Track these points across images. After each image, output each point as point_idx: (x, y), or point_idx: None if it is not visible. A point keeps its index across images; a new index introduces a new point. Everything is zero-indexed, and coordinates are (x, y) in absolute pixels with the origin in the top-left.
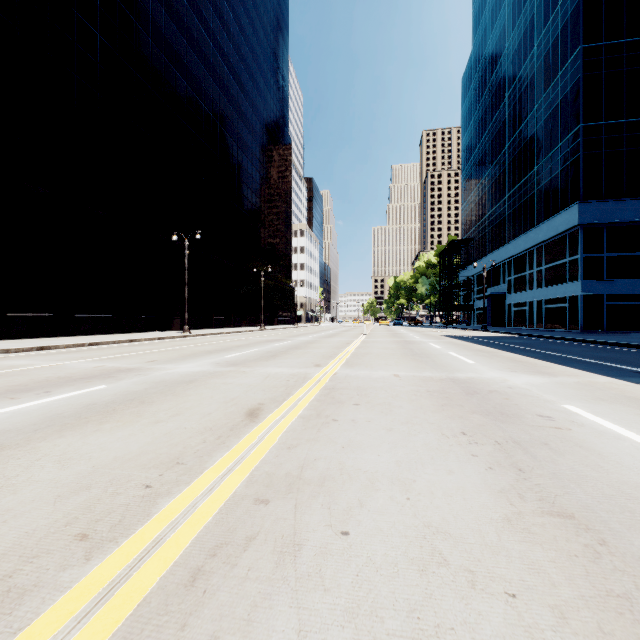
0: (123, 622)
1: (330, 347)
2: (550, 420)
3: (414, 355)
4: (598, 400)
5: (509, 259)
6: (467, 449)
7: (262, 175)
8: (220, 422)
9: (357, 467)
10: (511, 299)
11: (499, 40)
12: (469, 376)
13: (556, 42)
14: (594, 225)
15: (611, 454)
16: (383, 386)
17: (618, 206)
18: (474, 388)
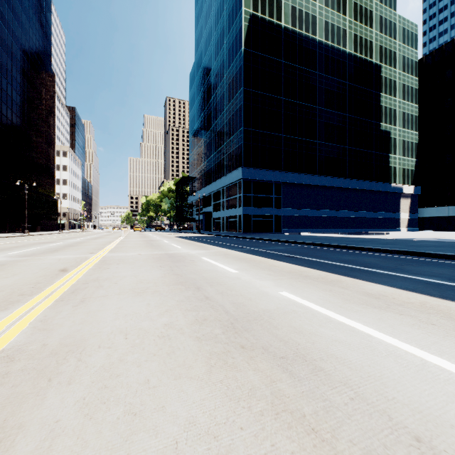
0: (58, 297)
1: (98, 244)
2: (193, 261)
3: (152, 246)
4: (215, 255)
5: (213, 192)
6: (159, 269)
7: (24, 99)
8: (47, 274)
9: (119, 275)
10: (214, 215)
11: (209, 63)
12: (175, 252)
13: (233, 80)
14: (248, 179)
15: (201, 265)
16: (132, 258)
17: (257, 172)
18: (174, 255)
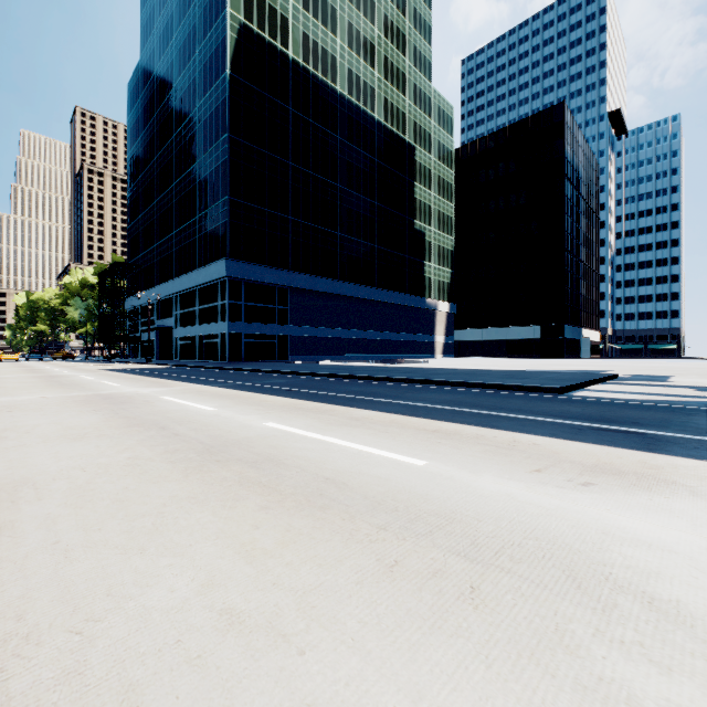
0: None
1: None
2: (148, 401)
3: (62, 385)
4: (182, 393)
5: (176, 294)
6: (94, 413)
7: None
8: None
9: (26, 424)
10: (178, 333)
11: (167, 75)
12: (112, 392)
13: (212, 117)
14: (237, 279)
15: (163, 406)
16: (32, 403)
17: (251, 268)
18: (112, 396)
